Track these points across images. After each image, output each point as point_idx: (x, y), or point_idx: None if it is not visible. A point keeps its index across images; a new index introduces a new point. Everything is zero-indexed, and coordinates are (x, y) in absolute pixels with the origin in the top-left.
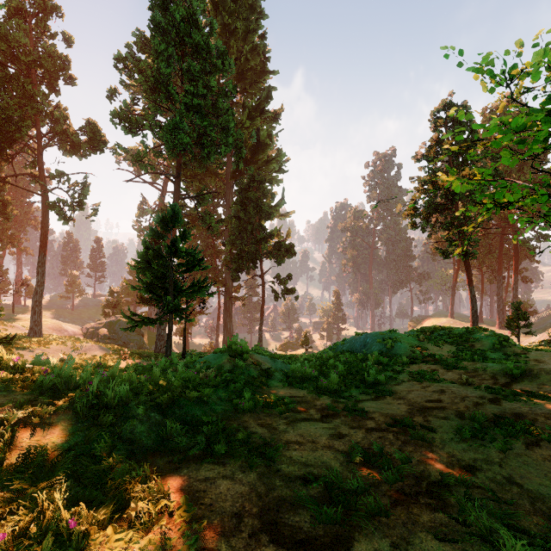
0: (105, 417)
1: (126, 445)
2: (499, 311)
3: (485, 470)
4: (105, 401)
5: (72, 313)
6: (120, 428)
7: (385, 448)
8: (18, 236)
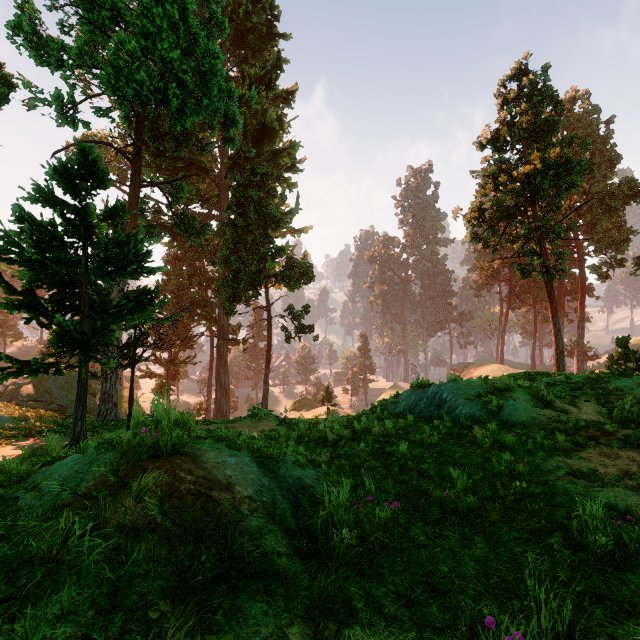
0: None
1: None
2: None
3: None
4: None
5: (2, 365)
6: None
7: None
8: None
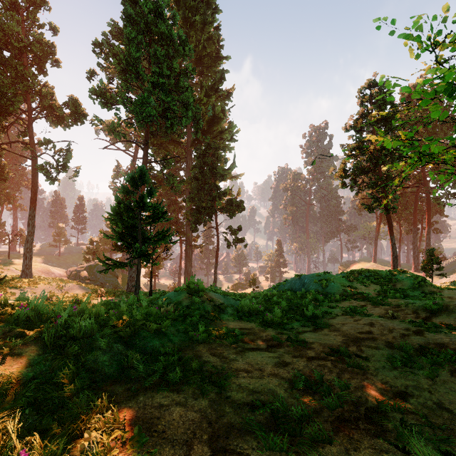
0: (70, 348)
1: (89, 373)
2: (415, 257)
3: (416, 396)
4: (71, 333)
5: (59, 259)
6: (84, 357)
7: (324, 375)
8: (14, 194)
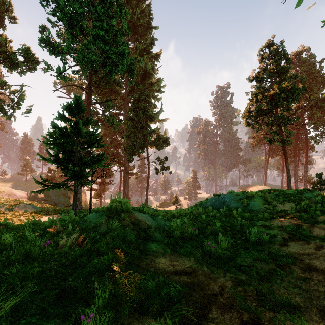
0: None
1: None
2: (295, 181)
3: None
4: None
5: (26, 184)
6: None
7: None
8: None
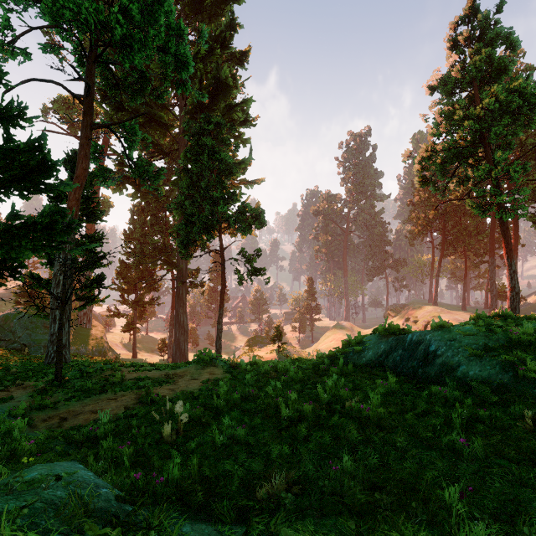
0: None
1: None
2: (492, 297)
3: None
4: None
5: None
6: None
7: None
8: None
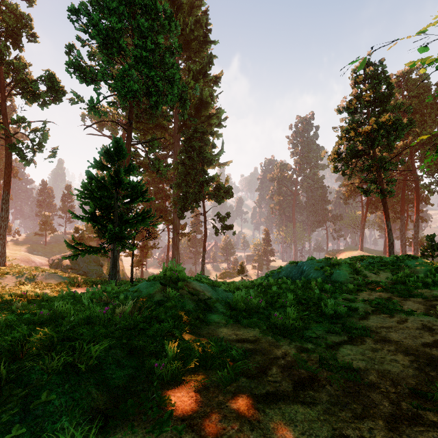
0: None
1: None
2: (402, 245)
3: None
4: None
5: (45, 248)
6: None
7: None
8: None
